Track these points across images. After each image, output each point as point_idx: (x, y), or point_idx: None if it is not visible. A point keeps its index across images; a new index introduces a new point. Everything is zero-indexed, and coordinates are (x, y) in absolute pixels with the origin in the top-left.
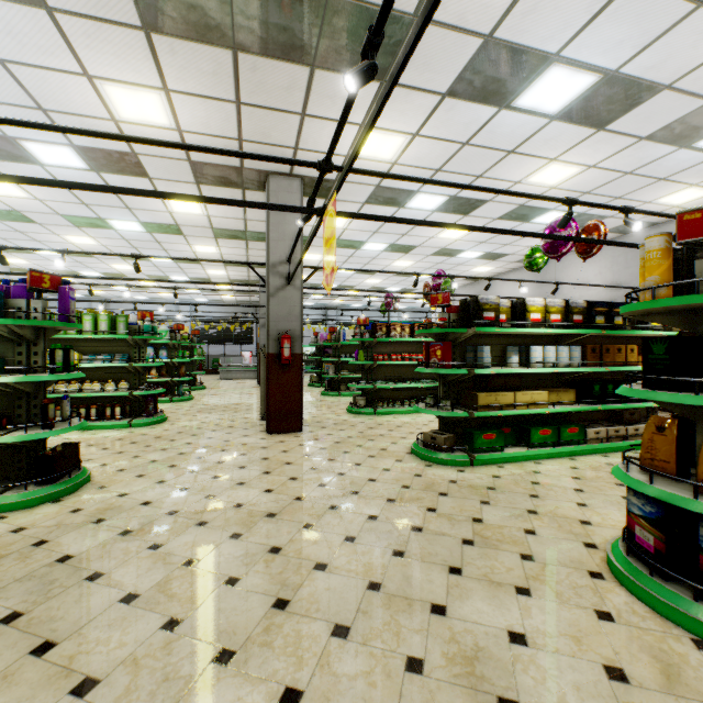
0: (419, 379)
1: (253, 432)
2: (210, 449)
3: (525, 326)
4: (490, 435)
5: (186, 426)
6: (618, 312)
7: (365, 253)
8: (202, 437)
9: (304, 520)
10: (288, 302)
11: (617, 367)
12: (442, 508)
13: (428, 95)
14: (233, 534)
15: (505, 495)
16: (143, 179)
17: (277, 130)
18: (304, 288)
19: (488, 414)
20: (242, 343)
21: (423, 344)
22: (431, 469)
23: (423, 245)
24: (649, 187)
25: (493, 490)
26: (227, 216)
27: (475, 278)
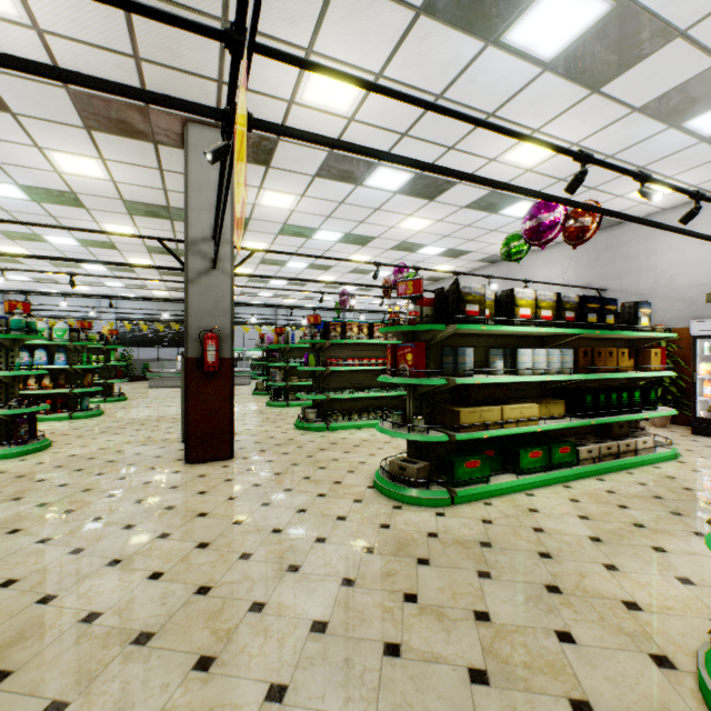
0: (378, 387)
1: (166, 461)
2: (91, 495)
3: (514, 324)
4: (474, 462)
5: (73, 456)
6: (610, 309)
7: (317, 243)
8: (89, 473)
9: (201, 645)
10: (214, 291)
11: (610, 373)
12: (425, 592)
13: (398, 7)
14: (47, 707)
15: (508, 557)
16: (2, 114)
17: (189, 45)
18: (237, 274)
19: (472, 436)
20: (179, 346)
21: (388, 346)
22: (401, 514)
23: (382, 236)
24: (625, 177)
25: (489, 548)
26: (140, 184)
27: (442, 271)
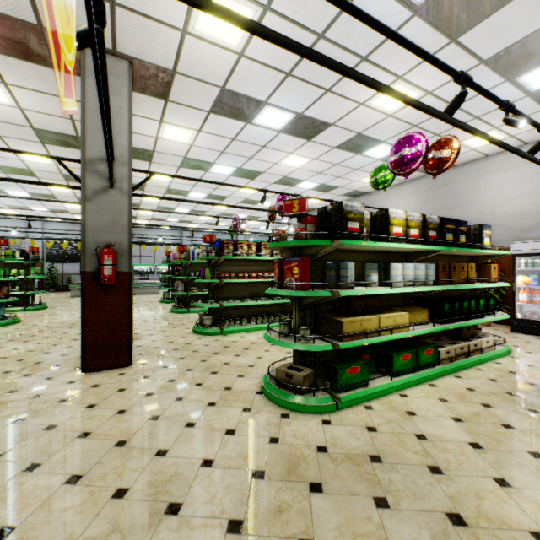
0: (265, 296)
1: (63, 370)
2: None
3: (388, 241)
4: (355, 368)
5: None
6: (462, 230)
7: (213, 176)
8: None
9: None
10: (111, 209)
11: (463, 285)
12: (322, 535)
13: None
14: None
15: (401, 475)
16: None
17: None
18: (136, 195)
19: (354, 345)
20: None
21: (275, 260)
22: (289, 423)
23: (268, 172)
24: None
25: (380, 463)
26: (47, 112)
27: (318, 199)
